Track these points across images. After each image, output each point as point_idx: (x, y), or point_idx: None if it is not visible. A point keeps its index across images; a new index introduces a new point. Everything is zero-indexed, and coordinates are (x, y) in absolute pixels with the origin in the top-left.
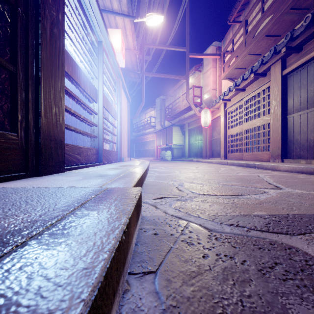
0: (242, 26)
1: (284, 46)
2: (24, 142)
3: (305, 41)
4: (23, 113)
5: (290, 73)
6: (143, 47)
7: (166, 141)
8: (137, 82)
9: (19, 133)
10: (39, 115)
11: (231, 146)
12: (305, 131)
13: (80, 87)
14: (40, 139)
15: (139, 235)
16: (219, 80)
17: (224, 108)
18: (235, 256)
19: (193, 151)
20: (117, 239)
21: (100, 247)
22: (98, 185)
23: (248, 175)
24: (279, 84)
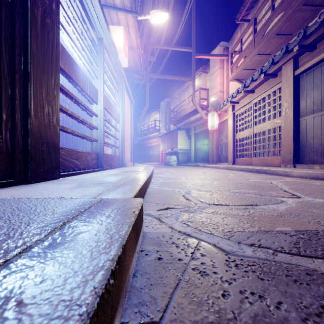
0: (251, 25)
1: (296, 44)
2: (10, 145)
3: (319, 39)
4: (9, 112)
5: (303, 73)
6: (148, 47)
7: (171, 145)
8: (141, 84)
9: (4, 134)
10: (28, 114)
11: (239, 151)
12: (319, 134)
13: (79, 86)
14: (29, 141)
15: (138, 260)
16: (226, 82)
17: (232, 110)
18: (266, 295)
19: (199, 156)
20: (98, 293)
21: (64, 315)
22: (92, 195)
23: (260, 182)
24: (291, 85)
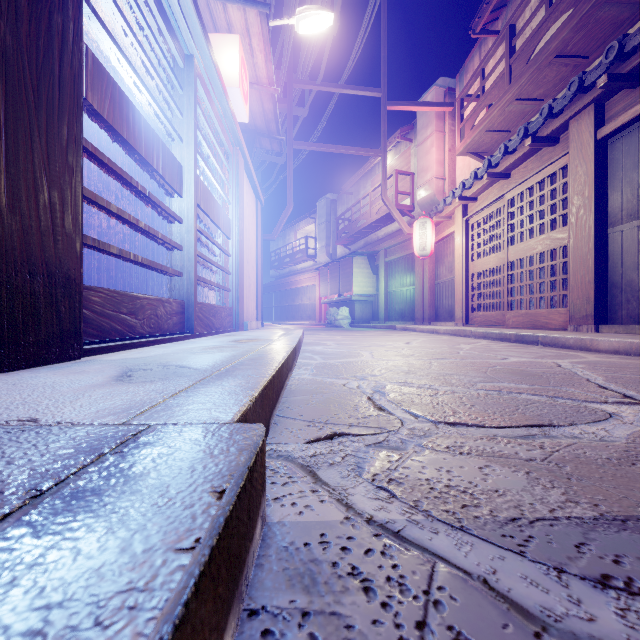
0: (502, 40)
1: (602, 73)
2: None
3: None
4: None
5: (615, 134)
6: (292, 88)
7: (339, 286)
8: (279, 164)
9: None
10: None
11: (478, 298)
12: None
13: (137, 153)
14: None
15: None
16: (451, 159)
17: (464, 215)
18: None
19: (395, 308)
20: None
21: None
22: (124, 412)
23: (533, 364)
24: (590, 160)
